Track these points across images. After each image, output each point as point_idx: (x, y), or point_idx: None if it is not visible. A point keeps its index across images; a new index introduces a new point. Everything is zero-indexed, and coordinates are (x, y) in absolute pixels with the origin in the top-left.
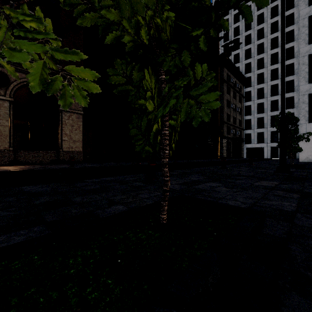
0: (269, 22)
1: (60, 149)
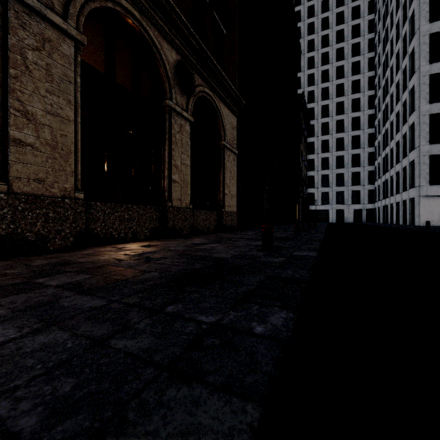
0: (334, 64)
1: (223, 209)
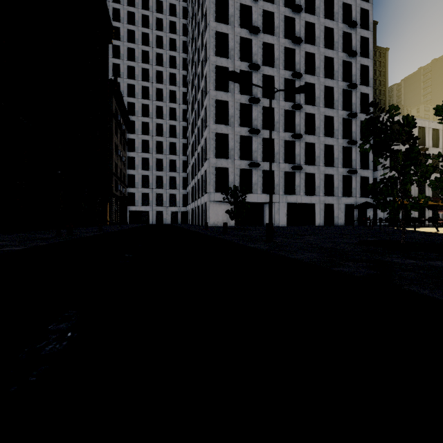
0: (154, 67)
1: None
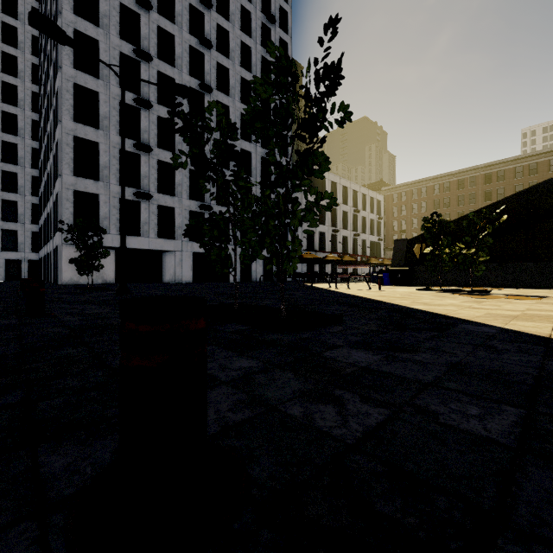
0: None
1: None
